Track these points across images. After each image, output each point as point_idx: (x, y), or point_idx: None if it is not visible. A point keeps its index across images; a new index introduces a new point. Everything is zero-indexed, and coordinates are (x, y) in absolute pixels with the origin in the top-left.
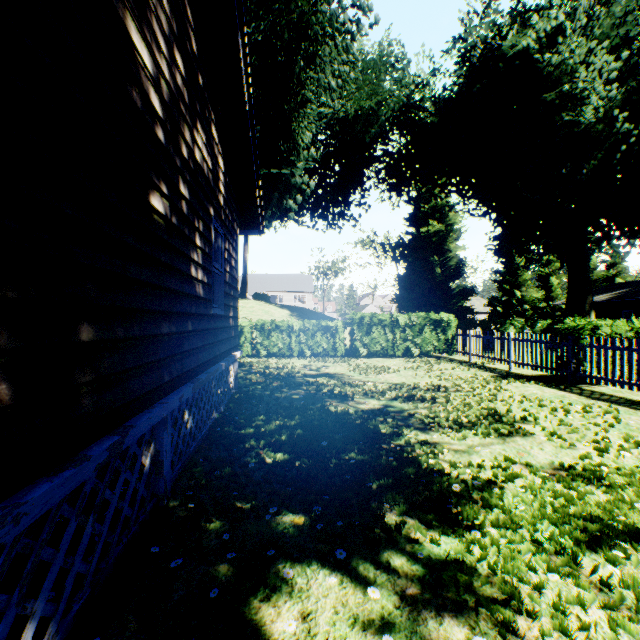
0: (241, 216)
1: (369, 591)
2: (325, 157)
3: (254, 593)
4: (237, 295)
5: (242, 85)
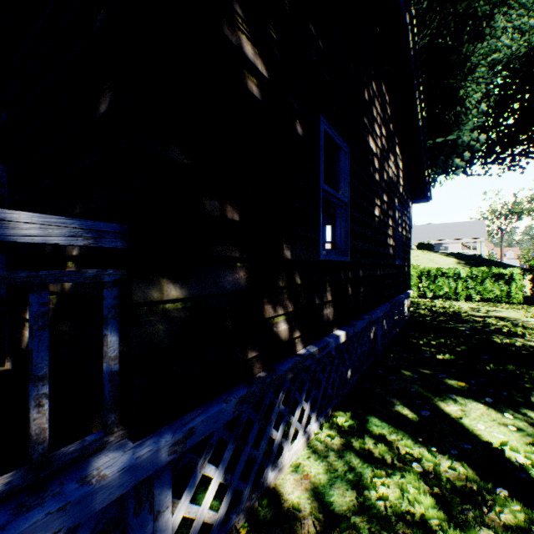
0: (411, 191)
1: (505, 414)
2: (499, 100)
3: (433, 397)
4: (409, 250)
5: (416, 114)
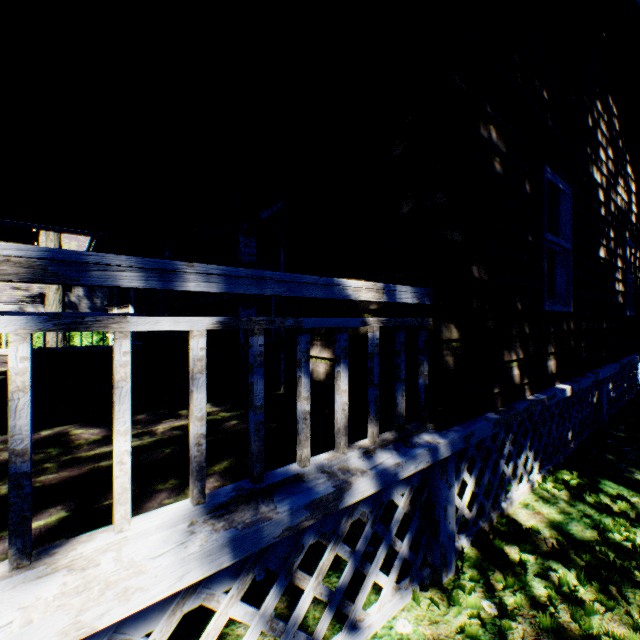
0: None
1: None
2: None
3: None
4: None
5: None
